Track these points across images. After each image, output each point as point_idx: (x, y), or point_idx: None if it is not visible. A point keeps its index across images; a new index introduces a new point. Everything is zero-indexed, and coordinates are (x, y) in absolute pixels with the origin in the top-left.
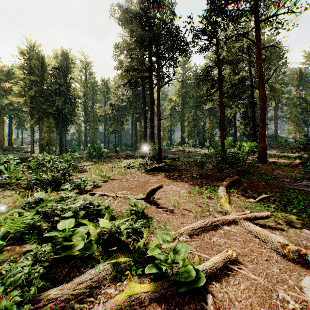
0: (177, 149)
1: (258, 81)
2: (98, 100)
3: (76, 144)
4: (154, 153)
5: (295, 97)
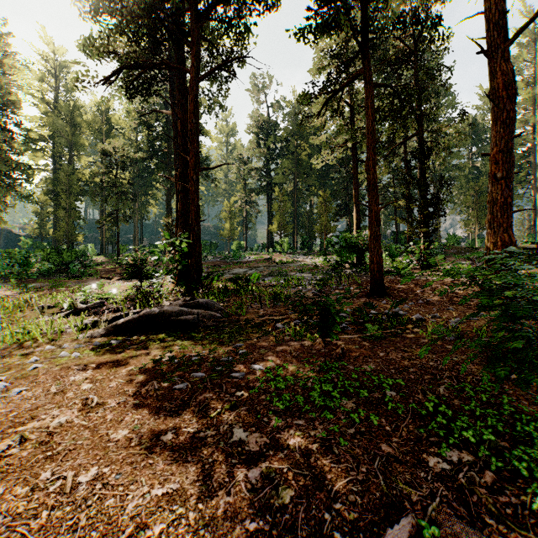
0: (257, 257)
1: (490, 34)
2: (85, 146)
3: (32, 244)
4: (180, 265)
5: (468, 165)
